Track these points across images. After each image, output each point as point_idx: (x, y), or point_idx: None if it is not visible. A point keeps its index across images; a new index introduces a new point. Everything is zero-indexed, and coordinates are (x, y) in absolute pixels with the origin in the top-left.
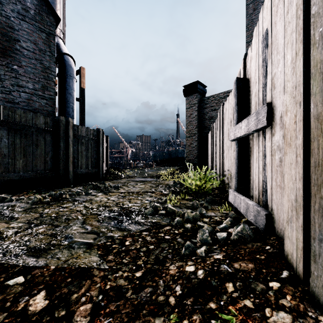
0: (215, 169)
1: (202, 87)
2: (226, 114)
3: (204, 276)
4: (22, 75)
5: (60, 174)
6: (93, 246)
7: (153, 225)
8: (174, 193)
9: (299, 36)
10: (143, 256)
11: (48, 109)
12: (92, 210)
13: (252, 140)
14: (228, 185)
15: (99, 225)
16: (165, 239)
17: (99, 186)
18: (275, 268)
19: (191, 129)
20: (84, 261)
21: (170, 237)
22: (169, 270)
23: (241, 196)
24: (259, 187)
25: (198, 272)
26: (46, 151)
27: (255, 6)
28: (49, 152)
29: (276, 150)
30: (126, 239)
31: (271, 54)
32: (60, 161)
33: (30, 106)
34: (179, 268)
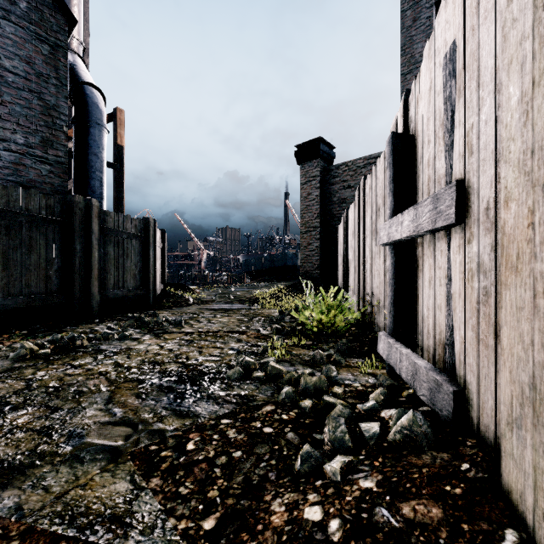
0: (351, 290)
1: (328, 147)
2: (370, 196)
3: (343, 537)
4: (5, 119)
5: (74, 299)
6: (122, 454)
7: (242, 402)
8: (280, 334)
9: (542, 45)
10: (220, 477)
11: (53, 182)
12: (129, 371)
13: (421, 246)
14: (373, 320)
15: (138, 405)
16: (264, 436)
17: (147, 321)
18: (487, 521)
19: (309, 220)
20: (99, 493)
21: (273, 431)
22: (271, 514)
23: (402, 346)
24: (436, 335)
25: (330, 524)
26: (47, 258)
27: (416, 14)
28: (54, 259)
29: (475, 272)
30: (189, 436)
31: (464, 88)
32: (75, 277)
33: (18, 175)
34: (291, 510)
